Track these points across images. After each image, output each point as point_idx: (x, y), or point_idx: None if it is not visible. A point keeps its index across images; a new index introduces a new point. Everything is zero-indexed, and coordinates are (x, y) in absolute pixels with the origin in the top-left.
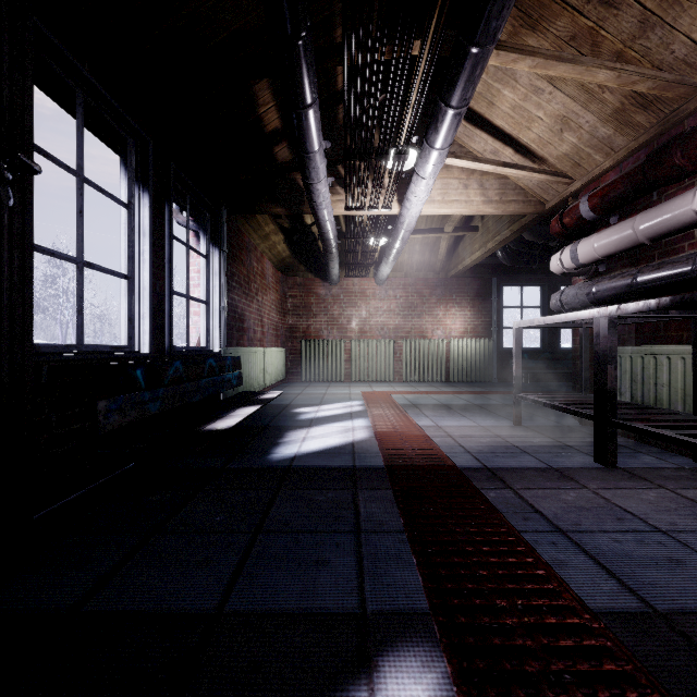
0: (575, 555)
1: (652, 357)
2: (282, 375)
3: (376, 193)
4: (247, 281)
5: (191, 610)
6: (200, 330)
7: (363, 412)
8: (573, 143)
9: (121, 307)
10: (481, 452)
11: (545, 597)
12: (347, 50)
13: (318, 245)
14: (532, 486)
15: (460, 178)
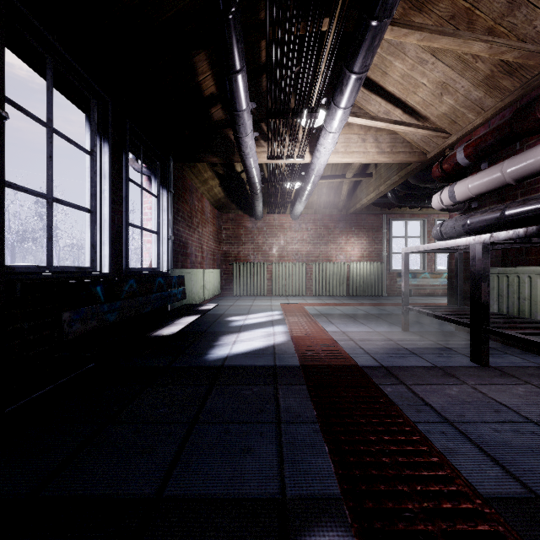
0: (463, 444)
1: (516, 276)
2: (218, 290)
3: (292, 145)
4: (190, 216)
5: (133, 495)
6: (152, 255)
7: (281, 320)
8: (450, 104)
9: (86, 236)
10: (378, 353)
11: (440, 483)
12: (269, 26)
13: (246, 188)
14: (421, 382)
15: (359, 133)
